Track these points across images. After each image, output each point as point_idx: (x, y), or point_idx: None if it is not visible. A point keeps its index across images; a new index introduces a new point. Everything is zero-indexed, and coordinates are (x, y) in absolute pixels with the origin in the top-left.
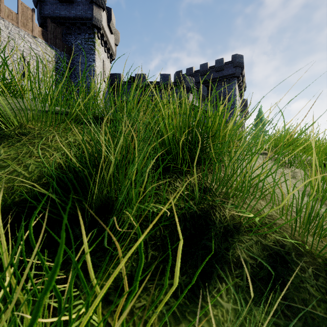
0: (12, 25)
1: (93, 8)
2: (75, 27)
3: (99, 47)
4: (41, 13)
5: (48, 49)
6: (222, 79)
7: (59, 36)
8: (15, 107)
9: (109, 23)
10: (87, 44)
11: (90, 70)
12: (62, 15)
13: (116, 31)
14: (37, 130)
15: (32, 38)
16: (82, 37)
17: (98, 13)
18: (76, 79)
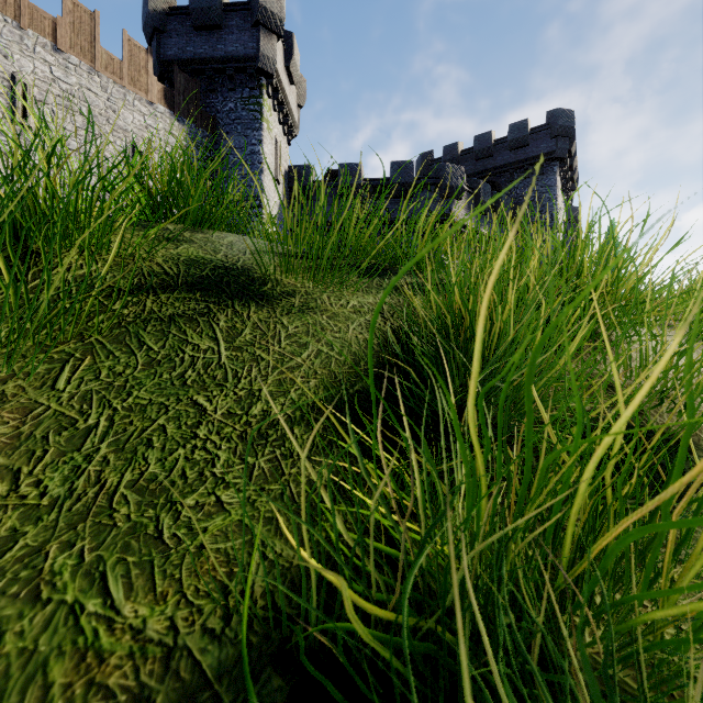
0: (113, 84)
1: (260, 37)
2: (223, 77)
3: (270, 113)
4: (160, 54)
5: (175, 126)
6: (525, 167)
7: (194, 97)
8: (244, 249)
9: (287, 63)
10: (247, 110)
11: (252, 162)
12: (200, 54)
13: (299, 78)
14: (299, 287)
15: (148, 106)
16: (237, 96)
17: (269, 44)
18: (225, 182)
